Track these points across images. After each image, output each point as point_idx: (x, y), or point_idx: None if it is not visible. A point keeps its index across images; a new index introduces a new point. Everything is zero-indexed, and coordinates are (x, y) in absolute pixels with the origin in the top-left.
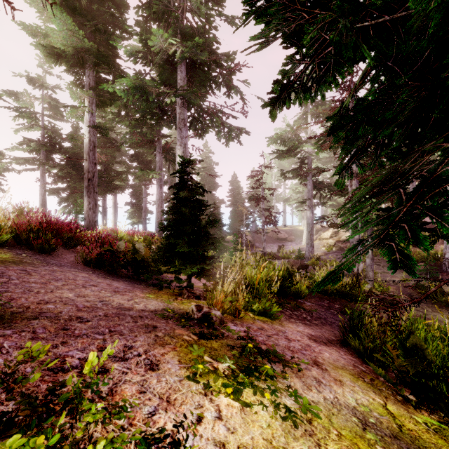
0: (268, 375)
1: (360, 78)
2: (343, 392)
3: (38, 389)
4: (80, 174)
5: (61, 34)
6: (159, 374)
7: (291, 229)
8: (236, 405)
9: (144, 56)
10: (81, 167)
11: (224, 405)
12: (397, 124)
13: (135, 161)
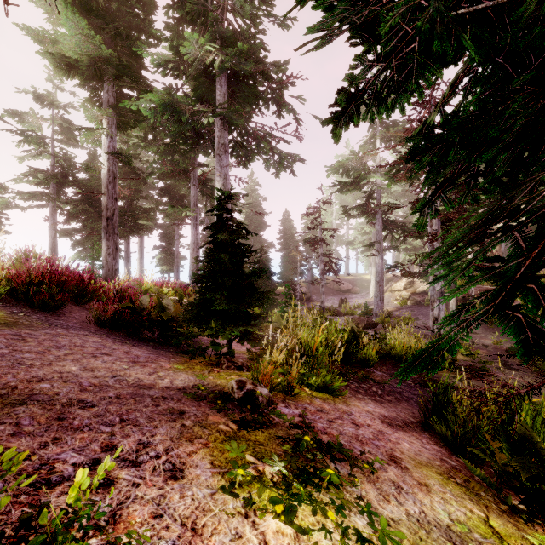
0: (331, 481)
1: (450, 87)
2: (431, 503)
3: (7, 517)
4: (98, 211)
5: (73, 40)
6: (183, 486)
7: (356, 279)
8: (289, 532)
9: (176, 67)
10: (99, 203)
11: (272, 533)
12: (503, 145)
13: (165, 195)
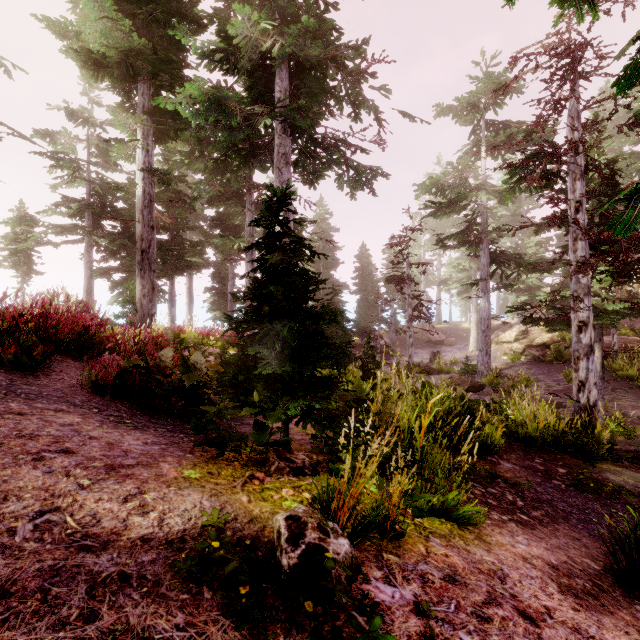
0: None
1: None
2: None
3: None
4: None
5: (98, 27)
6: None
7: (450, 327)
8: None
9: (225, 58)
10: None
11: None
12: None
13: (217, 226)
